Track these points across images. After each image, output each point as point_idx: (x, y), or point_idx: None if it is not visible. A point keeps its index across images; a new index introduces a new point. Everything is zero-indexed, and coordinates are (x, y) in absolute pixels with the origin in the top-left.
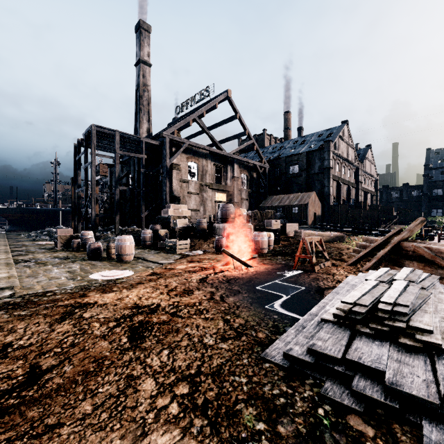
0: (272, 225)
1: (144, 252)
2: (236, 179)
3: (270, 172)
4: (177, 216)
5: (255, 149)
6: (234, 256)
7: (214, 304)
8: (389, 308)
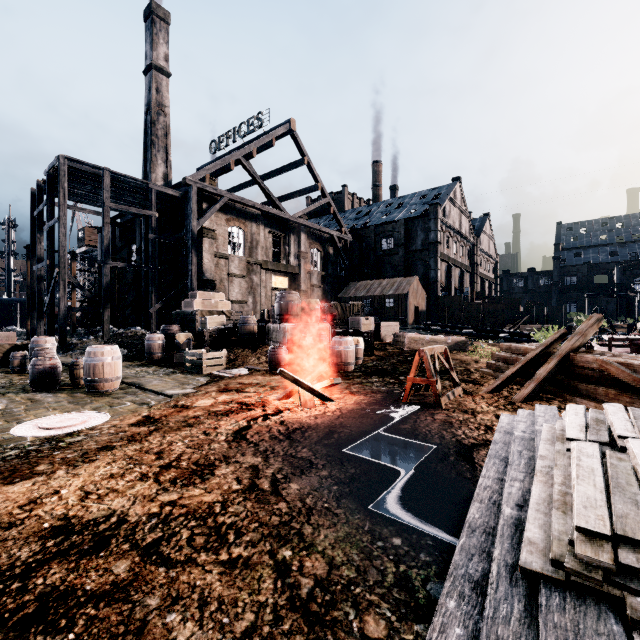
0: (360, 325)
1: (146, 373)
2: (304, 255)
3: (353, 247)
4: (207, 311)
5: (332, 212)
6: (300, 382)
7: (255, 505)
8: None
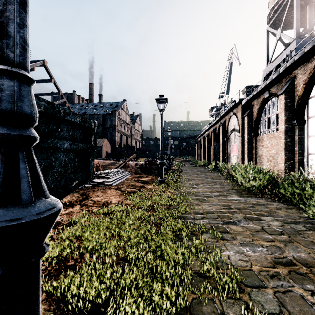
0: None
1: None
2: None
3: None
4: None
5: (67, 106)
6: None
7: None
8: (103, 173)
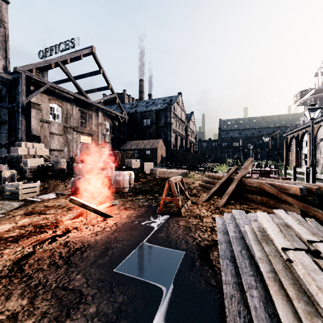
0: (132, 164)
1: None
2: (101, 125)
3: (129, 122)
4: (30, 155)
5: (117, 102)
6: (87, 206)
7: None
8: None
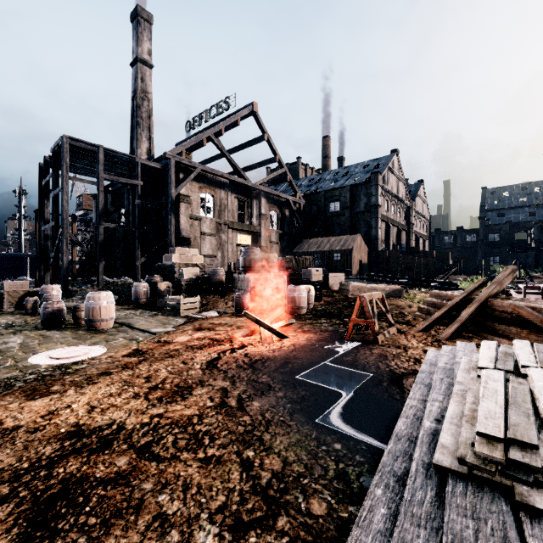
0: (312, 275)
1: (134, 315)
2: (264, 217)
3: (306, 209)
4: (184, 264)
5: (288, 180)
6: (261, 322)
7: (225, 418)
8: None
